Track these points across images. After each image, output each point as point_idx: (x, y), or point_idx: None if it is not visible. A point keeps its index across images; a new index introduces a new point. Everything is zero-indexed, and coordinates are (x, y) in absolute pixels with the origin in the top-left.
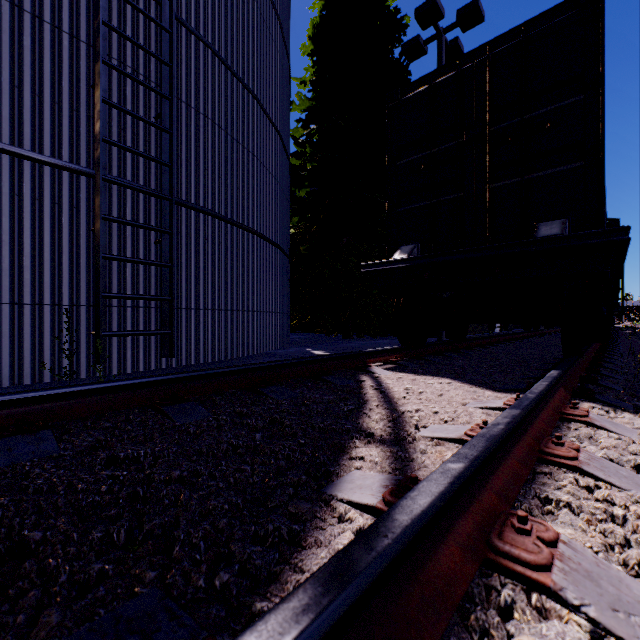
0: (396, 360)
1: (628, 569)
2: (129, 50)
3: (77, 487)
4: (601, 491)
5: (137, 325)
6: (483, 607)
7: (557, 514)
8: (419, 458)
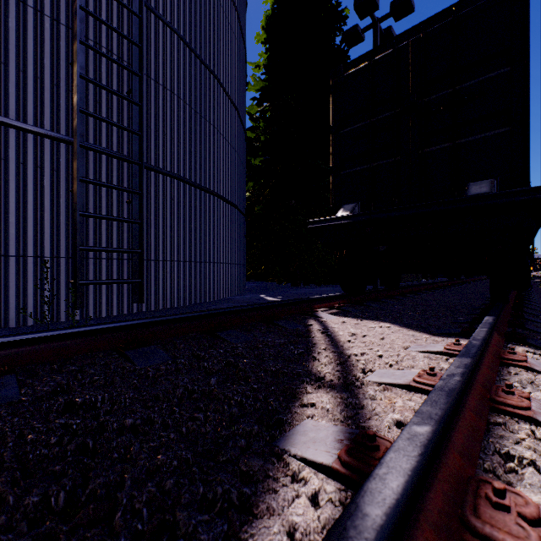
0: (339, 306)
1: None
2: (104, 33)
3: (26, 438)
4: None
5: (111, 275)
6: None
7: (525, 476)
8: (370, 406)
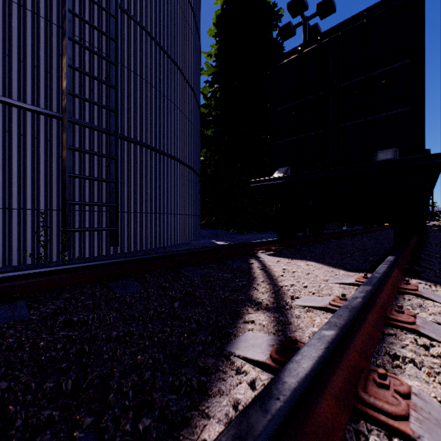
0: (275, 248)
1: None
2: (87, 30)
3: (39, 345)
4: (435, 349)
5: (93, 224)
6: None
7: (405, 368)
8: (295, 322)
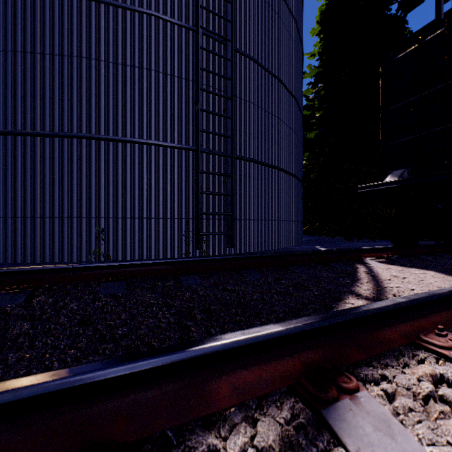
0: (387, 256)
1: None
2: (211, 77)
3: (217, 295)
4: None
5: (214, 229)
6: (406, 355)
7: None
8: None
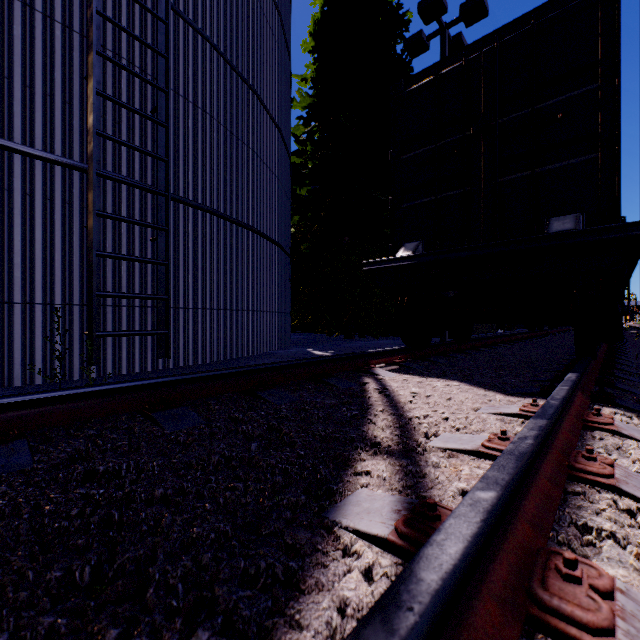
0: (400, 361)
1: None
2: (124, 41)
3: (44, 509)
4: None
5: (133, 325)
6: None
7: (602, 548)
8: (432, 474)
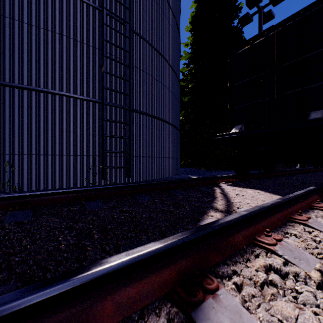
0: (233, 181)
1: (309, 252)
2: (113, 48)
3: (114, 216)
4: (313, 232)
5: (116, 164)
6: (248, 252)
7: (288, 236)
8: None
